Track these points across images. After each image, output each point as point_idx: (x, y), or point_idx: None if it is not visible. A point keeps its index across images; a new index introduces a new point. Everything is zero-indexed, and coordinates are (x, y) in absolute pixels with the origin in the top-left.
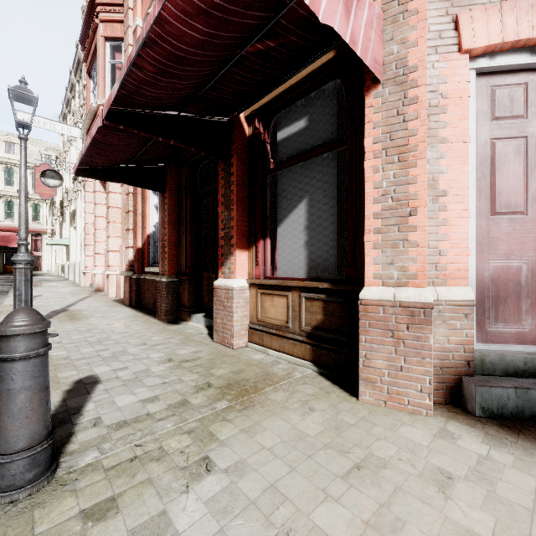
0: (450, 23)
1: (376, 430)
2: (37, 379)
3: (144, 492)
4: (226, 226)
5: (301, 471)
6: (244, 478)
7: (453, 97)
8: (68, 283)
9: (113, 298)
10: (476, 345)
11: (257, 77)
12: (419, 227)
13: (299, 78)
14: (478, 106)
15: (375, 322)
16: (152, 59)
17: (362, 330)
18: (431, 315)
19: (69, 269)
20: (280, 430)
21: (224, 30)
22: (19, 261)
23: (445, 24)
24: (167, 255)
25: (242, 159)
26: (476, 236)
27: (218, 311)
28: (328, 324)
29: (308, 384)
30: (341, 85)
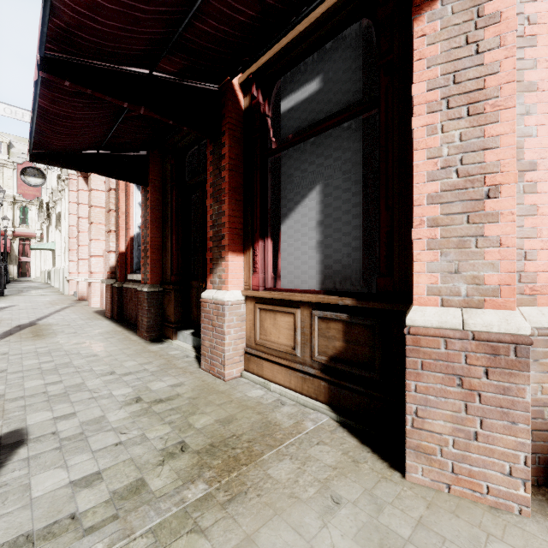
0: None
1: None
2: None
3: None
4: (216, 223)
5: None
6: None
7: (546, 22)
8: (51, 291)
9: (95, 309)
10: None
11: (253, 12)
12: (503, 215)
13: (310, 20)
14: None
15: (432, 361)
16: None
17: (410, 373)
18: (528, 354)
19: (55, 275)
20: None
21: None
22: None
23: None
24: (149, 260)
25: (236, 138)
26: None
27: (205, 331)
28: (352, 355)
29: (326, 445)
30: (366, 32)
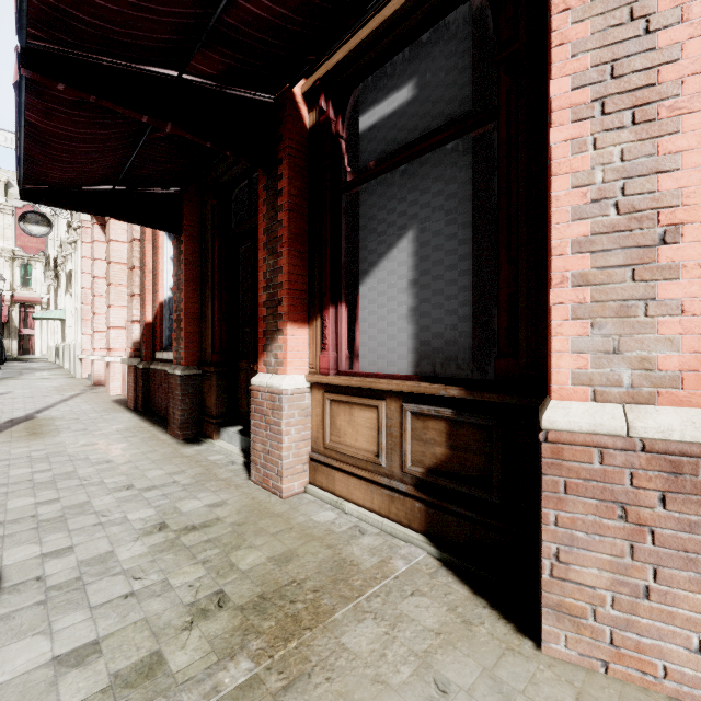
0: None
1: None
2: None
3: None
4: (271, 283)
5: None
6: None
7: None
8: (59, 373)
9: (114, 397)
10: None
11: None
12: (686, 268)
13: (401, 1)
14: None
15: (580, 481)
16: None
17: (548, 497)
18: None
19: (64, 353)
20: None
21: None
22: None
23: None
24: (183, 334)
25: (298, 167)
26: None
27: (257, 430)
28: (459, 466)
29: (424, 596)
30: (478, 17)
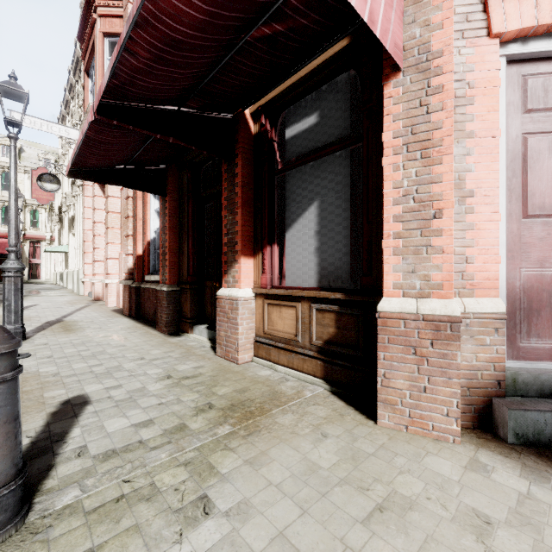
0: (479, 5)
1: (398, 461)
2: (2, 409)
3: (129, 543)
4: (230, 231)
5: (315, 513)
6: (248, 524)
7: (481, 87)
8: (66, 292)
9: (112, 308)
10: (506, 362)
11: (263, 67)
12: (444, 231)
13: (309, 69)
14: (509, 97)
15: (395, 337)
16: (145, 43)
17: (380, 346)
18: (459, 330)
19: (68, 277)
20: (289, 462)
21: (225, 8)
22: (8, 269)
23: (473, 6)
24: (167, 263)
25: (247, 159)
26: (507, 241)
27: (221, 323)
28: (341, 338)
29: (320, 405)
30: (355, 77)
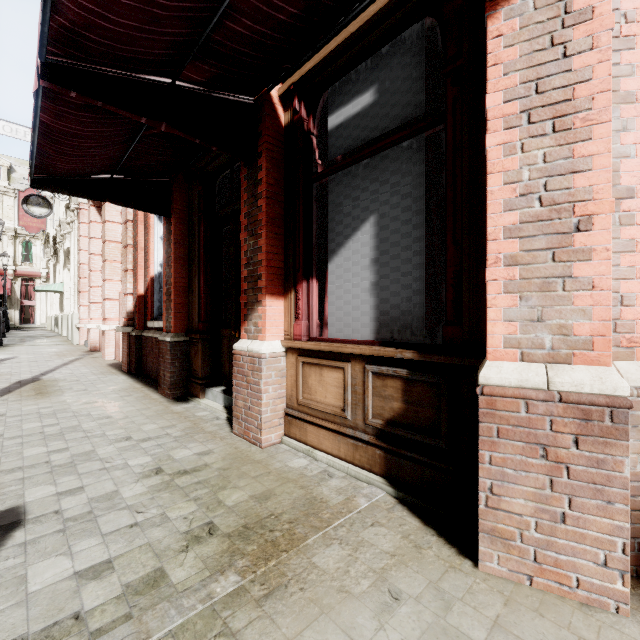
0: None
1: None
2: None
3: None
4: (251, 261)
5: None
6: None
7: None
8: (58, 340)
9: (110, 361)
10: None
11: (295, 9)
12: (596, 252)
13: (363, 20)
14: None
15: (510, 427)
16: None
17: (484, 441)
18: (627, 420)
19: (63, 322)
20: None
21: None
22: None
23: None
24: (172, 305)
25: (275, 160)
26: None
27: (239, 389)
28: (412, 418)
29: (382, 526)
30: (430, 33)
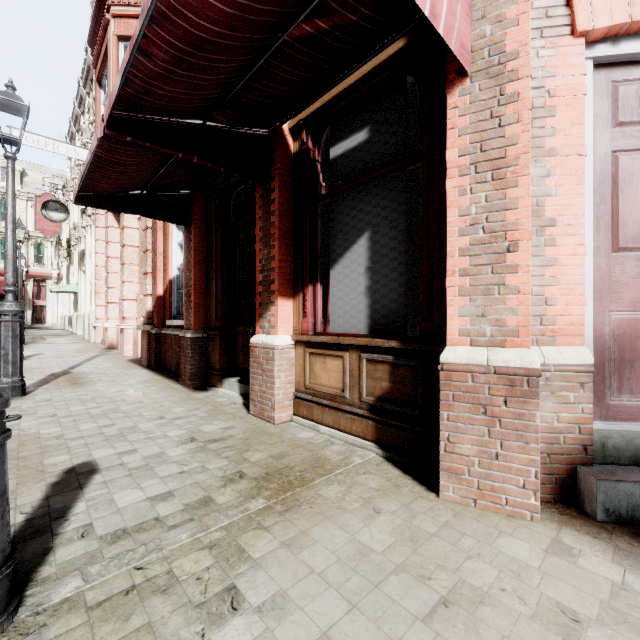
0: None
1: (466, 543)
2: None
3: None
4: (265, 268)
5: (366, 609)
6: (285, 622)
7: (564, 95)
8: (75, 339)
9: (128, 357)
10: (593, 424)
11: (304, 73)
12: (520, 267)
13: (359, 76)
14: (596, 108)
15: (461, 393)
16: (163, 42)
17: (443, 404)
18: (538, 385)
19: (78, 321)
20: (334, 544)
21: (258, 0)
22: (5, 312)
23: None
24: (192, 305)
25: (286, 182)
26: (594, 280)
27: (255, 376)
28: (397, 394)
29: (371, 474)
30: (413, 86)
